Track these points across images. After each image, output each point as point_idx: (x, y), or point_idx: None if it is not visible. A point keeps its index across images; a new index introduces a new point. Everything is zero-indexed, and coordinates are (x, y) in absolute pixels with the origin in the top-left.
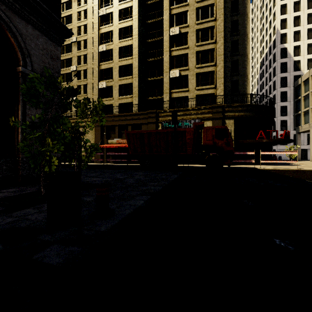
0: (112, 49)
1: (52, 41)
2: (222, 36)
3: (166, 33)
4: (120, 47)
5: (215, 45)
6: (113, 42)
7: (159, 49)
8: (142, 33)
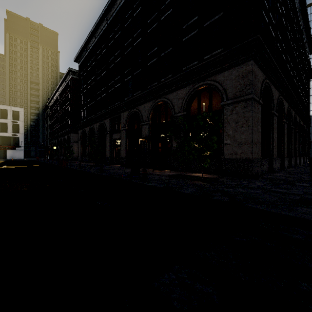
0: None
1: (244, 63)
2: None
3: None
4: None
5: None
6: None
7: None
8: None
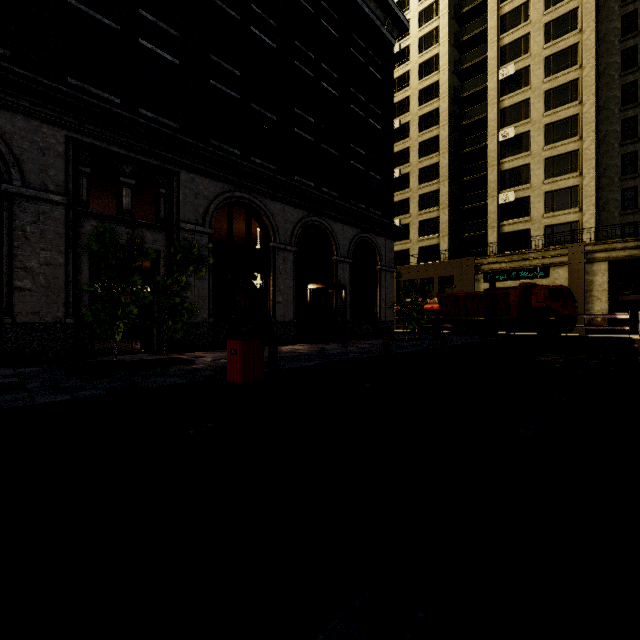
0: (409, 173)
1: (390, 239)
2: (593, 130)
3: (493, 140)
4: (421, 168)
5: (580, 144)
6: (411, 163)
7: (481, 162)
8: (454, 142)
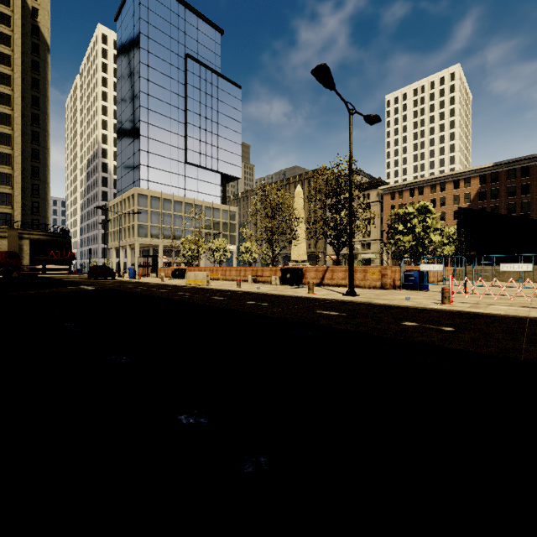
0: None
1: None
2: (20, 168)
3: None
4: None
5: (13, 172)
6: None
7: None
8: None
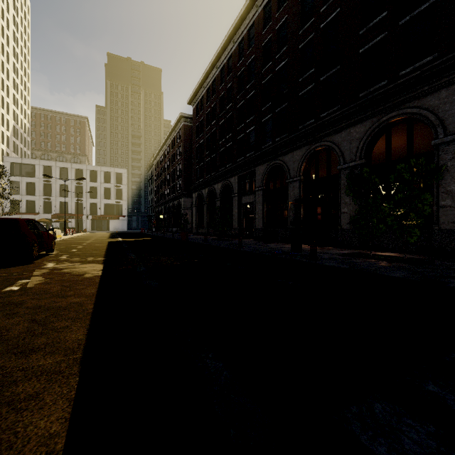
0: None
1: None
2: None
3: None
4: None
5: None
6: None
7: None
8: None
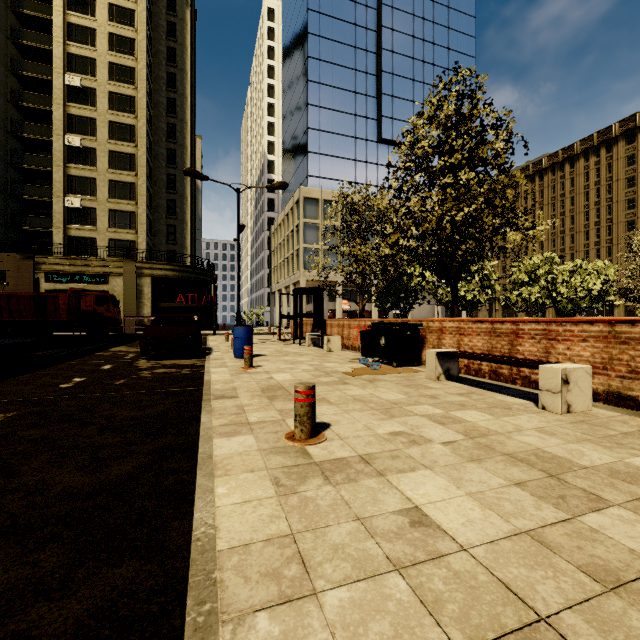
0: None
1: None
2: (145, 173)
3: (59, 140)
4: None
5: (137, 179)
6: None
7: (47, 156)
8: (11, 118)
